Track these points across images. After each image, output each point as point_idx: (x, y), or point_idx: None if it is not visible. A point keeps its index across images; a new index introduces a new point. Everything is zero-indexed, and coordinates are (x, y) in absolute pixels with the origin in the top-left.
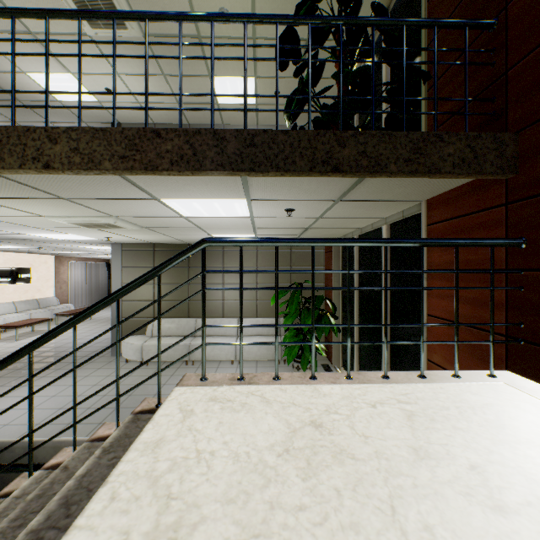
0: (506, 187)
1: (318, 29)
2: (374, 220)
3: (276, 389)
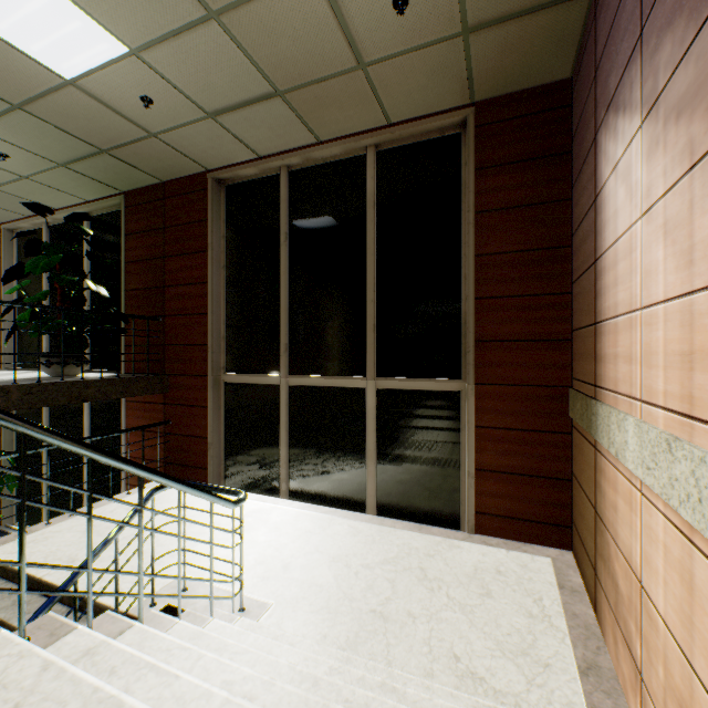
0: (165, 396)
1: (37, 245)
2: None
3: (56, 526)
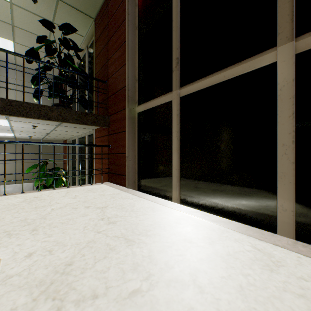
0: (108, 130)
1: (50, 48)
2: (81, 133)
3: (22, 194)
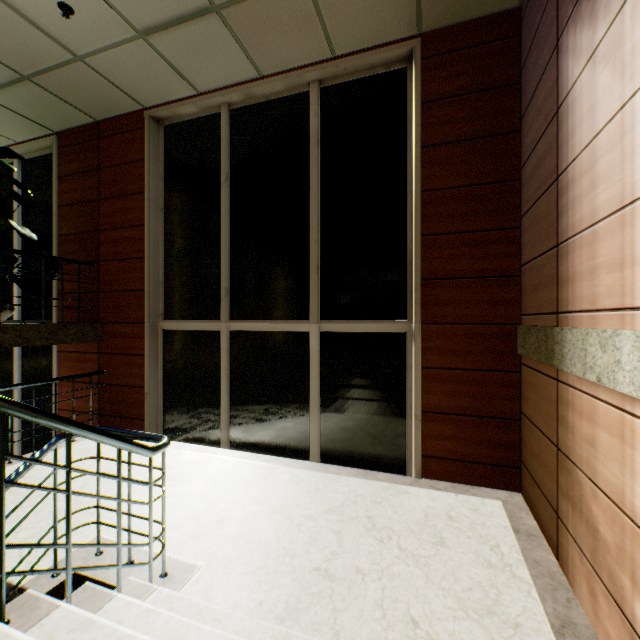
0: (100, 345)
1: None
2: None
3: None
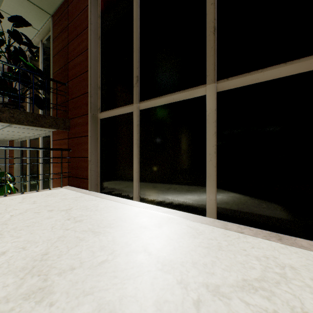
0: (68, 134)
1: None
2: (34, 134)
3: None
